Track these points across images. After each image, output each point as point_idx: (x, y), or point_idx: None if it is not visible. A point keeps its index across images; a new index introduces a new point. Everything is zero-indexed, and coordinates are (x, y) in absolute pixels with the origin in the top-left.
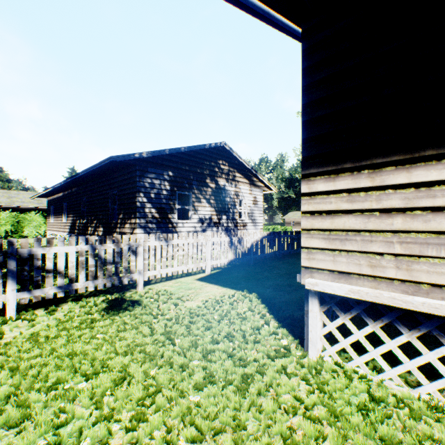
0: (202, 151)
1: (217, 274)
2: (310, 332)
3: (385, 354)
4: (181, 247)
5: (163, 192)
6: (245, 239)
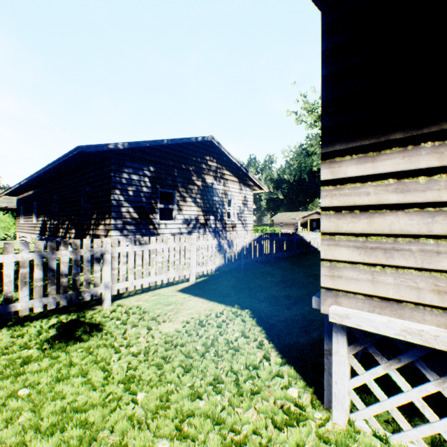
0: (188, 145)
1: (203, 284)
2: (334, 384)
3: (437, 410)
4: (159, 252)
5: (143, 190)
6: (234, 242)
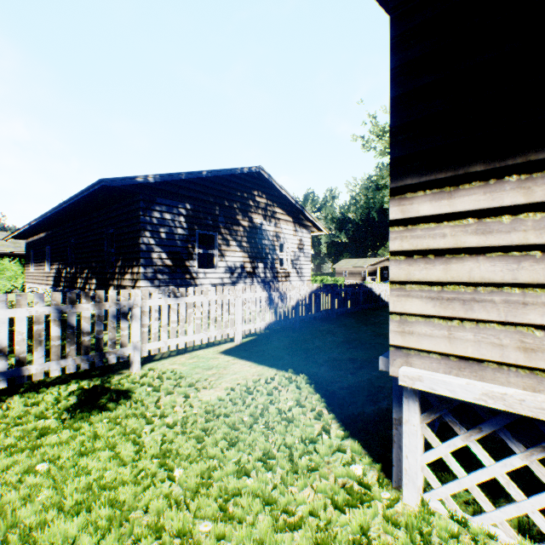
0: (232, 177)
1: (250, 344)
2: (405, 459)
3: (526, 491)
4: (198, 306)
5: (178, 232)
6: (288, 294)
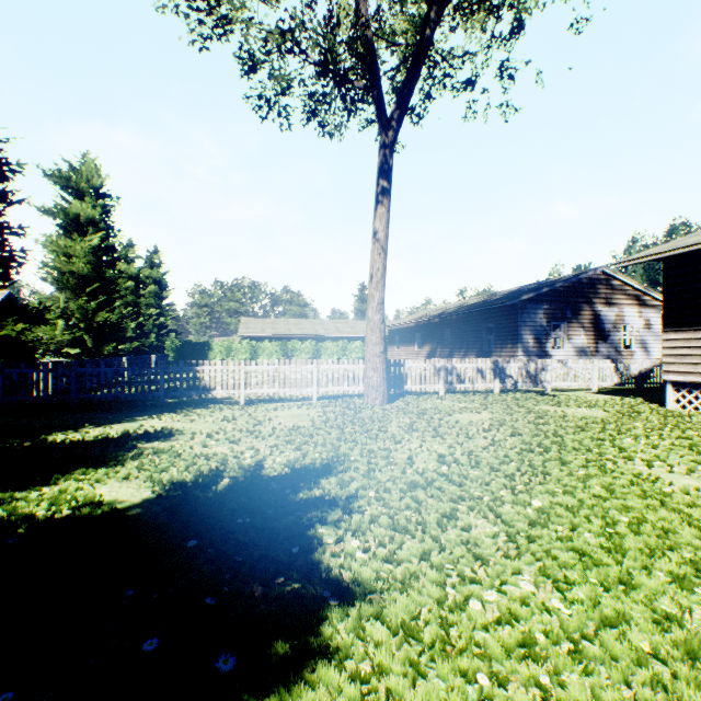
0: (576, 279)
1: (603, 392)
2: (666, 399)
3: None
4: (572, 369)
5: (539, 325)
6: (630, 366)
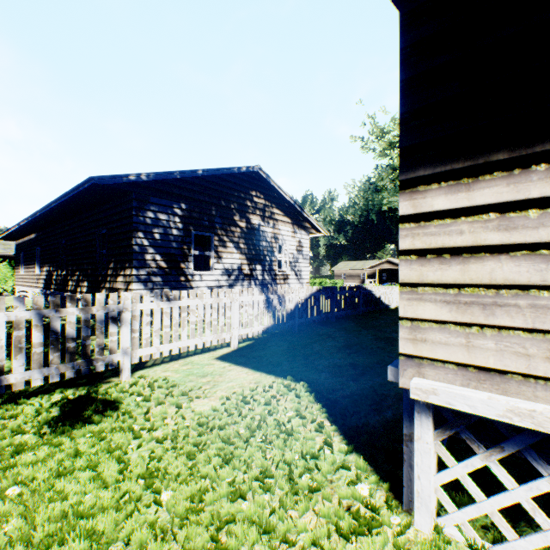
0: (229, 177)
1: (247, 349)
2: (417, 480)
3: (548, 512)
4: (193, 310)
5: (173, 232)
6: (287, 297)
